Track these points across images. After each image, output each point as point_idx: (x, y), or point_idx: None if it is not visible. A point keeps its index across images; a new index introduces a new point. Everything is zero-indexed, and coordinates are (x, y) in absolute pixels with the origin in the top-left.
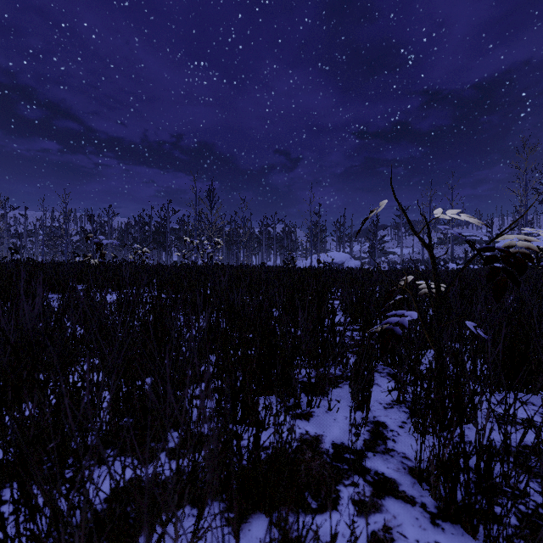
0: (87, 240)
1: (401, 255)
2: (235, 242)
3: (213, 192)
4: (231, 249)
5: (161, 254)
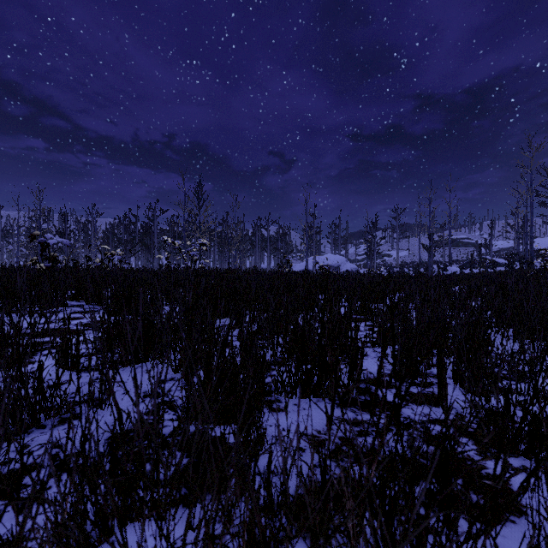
0: (32, 239)
1: (397, 258)
2: (225, 243)
3: (201, 189)
4: (223, 252)
5: (149, 256)
